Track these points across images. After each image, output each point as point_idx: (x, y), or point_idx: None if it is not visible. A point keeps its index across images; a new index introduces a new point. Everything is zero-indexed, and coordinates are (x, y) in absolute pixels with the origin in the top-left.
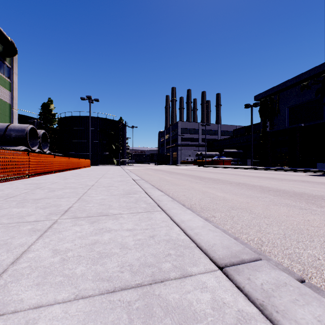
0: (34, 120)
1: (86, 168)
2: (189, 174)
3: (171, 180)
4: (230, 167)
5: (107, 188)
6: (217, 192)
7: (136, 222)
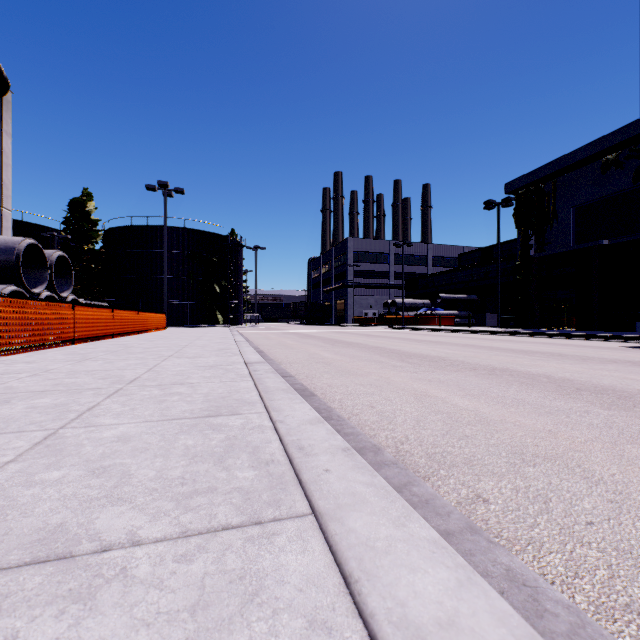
0: (52, 232)
1: (154, 333)
2: (374, 347)
3: (335, 359)
4: (456, 329)
5: (164, 391)
6: (451, 395)
7: (171, 634)
